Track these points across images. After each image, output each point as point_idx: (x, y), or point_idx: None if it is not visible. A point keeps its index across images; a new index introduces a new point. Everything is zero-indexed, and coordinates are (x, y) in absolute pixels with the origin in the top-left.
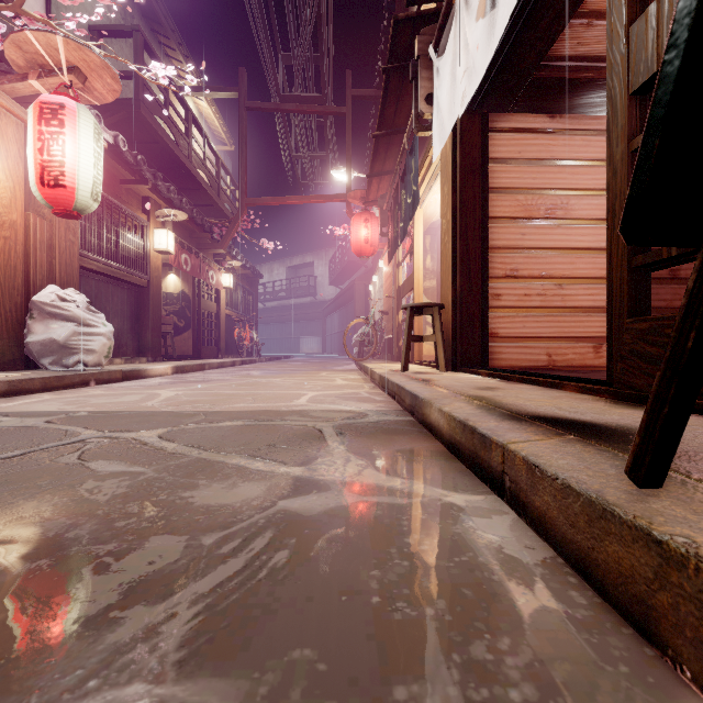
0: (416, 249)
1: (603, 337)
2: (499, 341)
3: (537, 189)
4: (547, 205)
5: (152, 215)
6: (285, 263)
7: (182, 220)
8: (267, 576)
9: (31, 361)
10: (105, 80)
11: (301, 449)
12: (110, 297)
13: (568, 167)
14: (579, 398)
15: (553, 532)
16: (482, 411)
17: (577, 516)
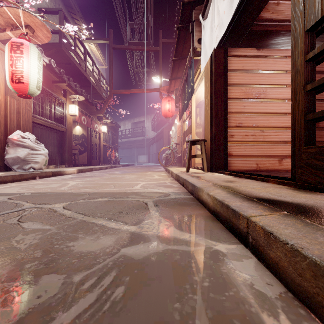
0: (193, 114)
1: (283, 156)
2: (233, 157)
3: (251, 84)
4: (256, 92)
5: (67, 98)
6: (131, 121)
7: (82, 100)
8: (109, 308)
9: (8, 167)
10: (43, 32)
11: (136, 215)
12: (47, 136)
13: (266, 74)
14: (278, 187)
15: (284, 275)
16: (231, 195)
17: (304, 270)
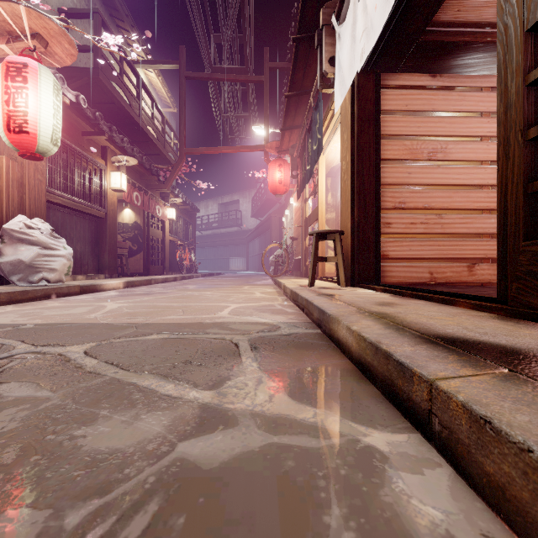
0: (320, 188)
1: (475, 258)
2: (389, 261)
3: (421, 136)
4: (429, 149)
5: (108, 161)
6: (217, 200)
7: (134, 165)
8: None
9: (4, 278)
10: (64, 46)
11: (215, 367)
12: (74, 226)
13: (446, 117)
14: (476, 315)
15: (520, 518)
16: (391, 331)
17: None
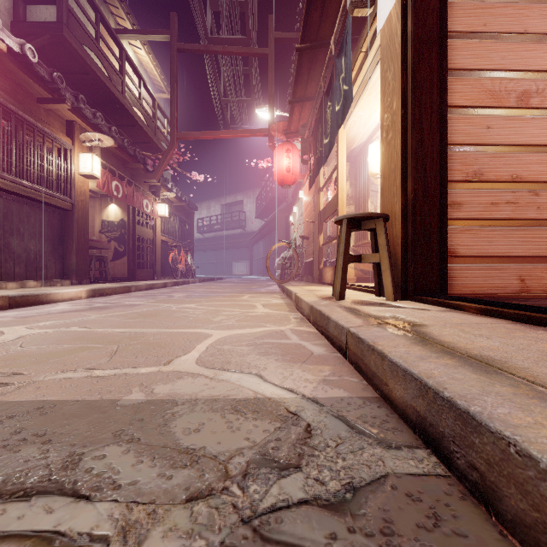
0: (340, 170)
1: None
2: (459, 261)
3: (507, 71)
4: (519, 91)
5: (76, 139)
6: (220, 201)
7: (113, 149)
8: None
9: None
10: None
11: None
12: (25, 217)
13: (545, 43)
14: None
15: None
16: None
17: None
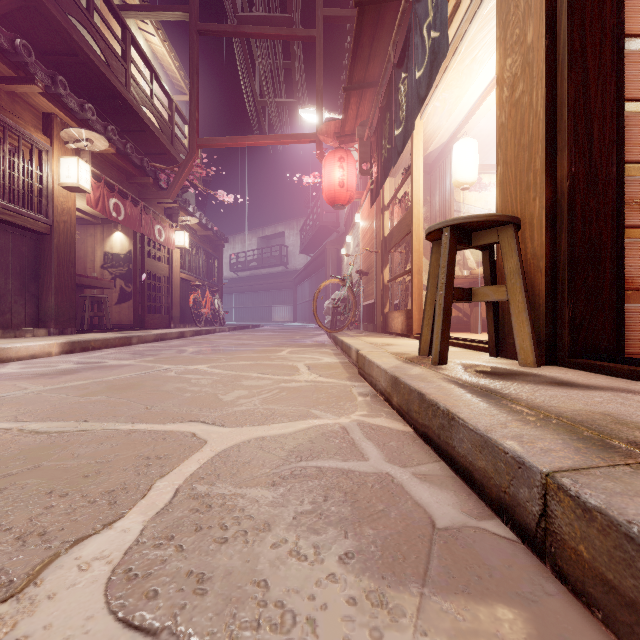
0: (416, 175)
1: None
2: None
3: None
4: None
5: (56, 138)
6: (257, 233)
7: (112, 156)
8: None
9: None
10: None
11: None
12: None
13: None
14: None
15: None
16: None
17: None
